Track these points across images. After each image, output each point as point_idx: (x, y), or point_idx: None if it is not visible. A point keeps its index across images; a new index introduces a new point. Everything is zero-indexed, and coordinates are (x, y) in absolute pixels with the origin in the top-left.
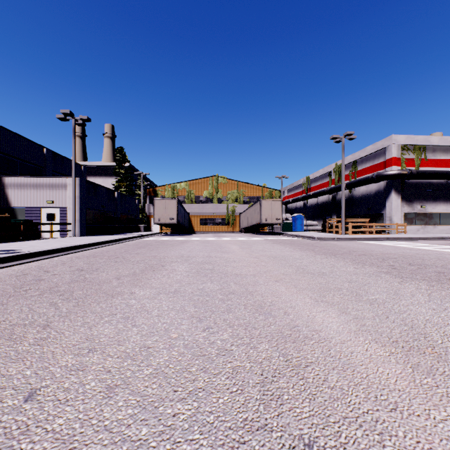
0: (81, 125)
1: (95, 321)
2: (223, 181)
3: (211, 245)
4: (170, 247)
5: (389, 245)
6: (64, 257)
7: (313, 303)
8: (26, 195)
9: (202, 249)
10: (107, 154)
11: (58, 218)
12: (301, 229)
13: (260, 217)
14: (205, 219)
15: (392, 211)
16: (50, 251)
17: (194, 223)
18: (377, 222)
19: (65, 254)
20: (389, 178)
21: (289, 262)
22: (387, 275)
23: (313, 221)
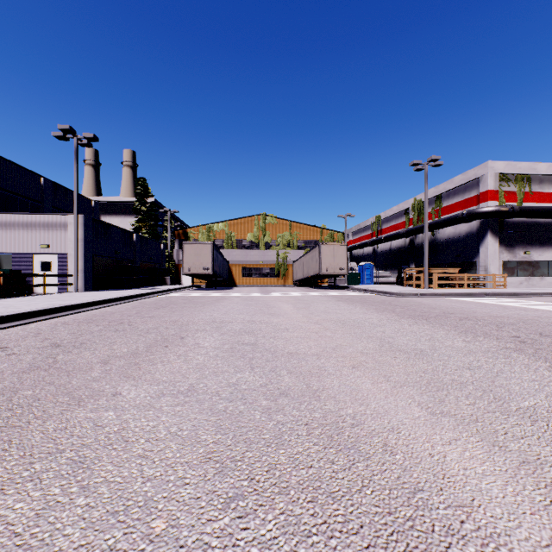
0: (87, 146)
1: (10, 474)
2: (272, 220)
3: (256, 304)
4: (200, 306)
5: (492, 303)
6: (45, 323)
7: (428, 419)
8: (13, 238)
9: (242, 310)
10: (126, 187)
11: (56, 267)
12: (371, 282)
13: (319, 266)
14: (249, 269)
15: (488, 259)
16: (27, 314)
17: (235, 274)
18: (469, 273)
19: (49, 318)
20: (484, 216)
21: (366, 331)
22: (521, 354)
23: (386, 271)
